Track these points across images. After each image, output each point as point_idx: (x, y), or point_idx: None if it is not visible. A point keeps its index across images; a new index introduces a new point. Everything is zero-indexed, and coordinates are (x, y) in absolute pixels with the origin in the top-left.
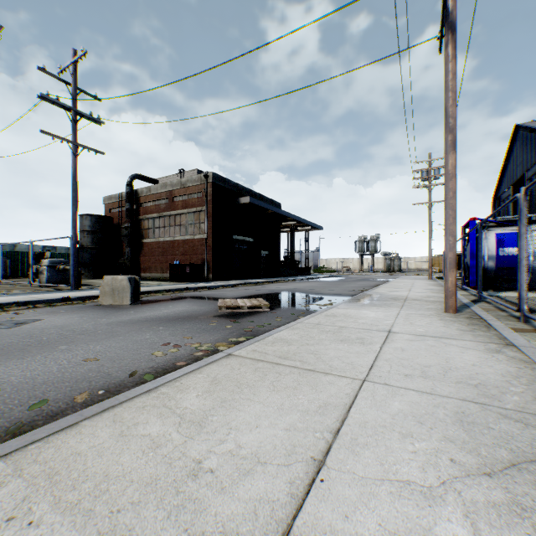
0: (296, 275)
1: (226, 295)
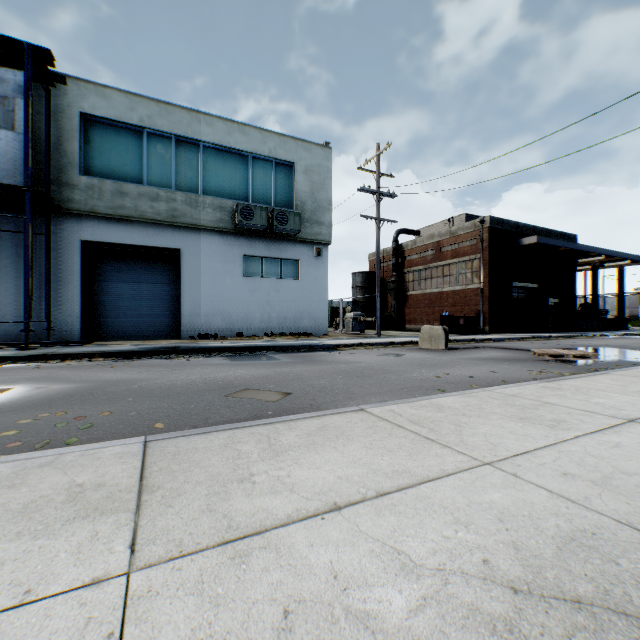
0: (602, 330)
1: (524, 347)
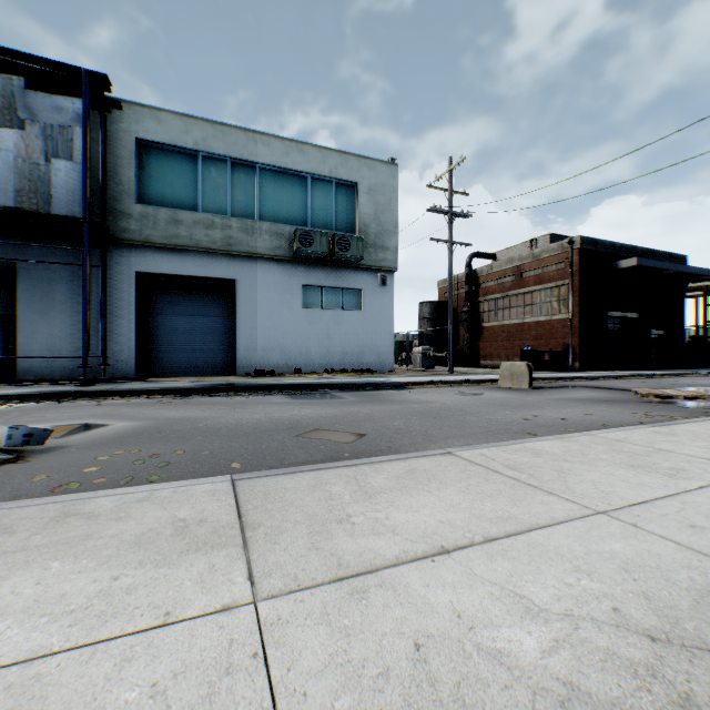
0: None
1: (623, 386)
